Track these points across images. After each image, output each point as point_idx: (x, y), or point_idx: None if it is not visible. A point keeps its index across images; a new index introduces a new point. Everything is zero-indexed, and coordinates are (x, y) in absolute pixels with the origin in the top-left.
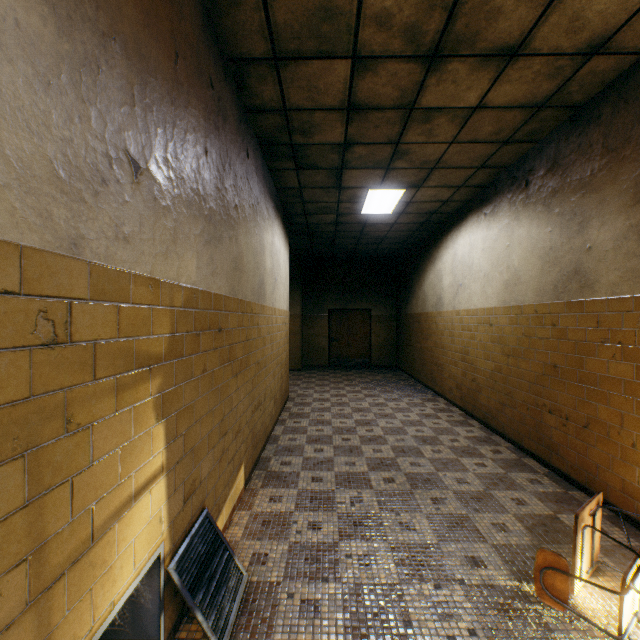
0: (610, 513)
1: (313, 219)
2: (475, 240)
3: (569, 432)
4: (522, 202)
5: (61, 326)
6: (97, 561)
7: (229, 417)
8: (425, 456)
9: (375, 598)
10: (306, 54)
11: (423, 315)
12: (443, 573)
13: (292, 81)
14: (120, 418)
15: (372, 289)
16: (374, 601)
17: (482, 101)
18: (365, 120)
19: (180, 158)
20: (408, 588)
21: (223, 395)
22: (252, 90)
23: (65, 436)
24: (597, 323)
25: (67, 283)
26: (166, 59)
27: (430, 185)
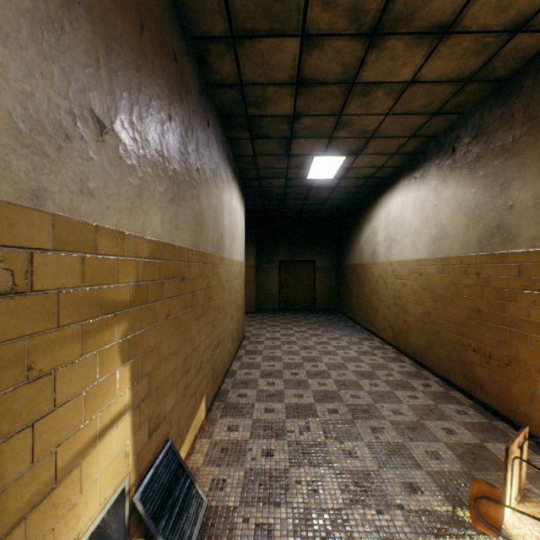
0: (531, 442)
1: (266, 183)
2: (406, 200)
3: (492, 369)
4: (449, 166)
5: (21, 275)
6: (60, 501)
7: (191, 356)
8: (364, 389)
9: (323, 523)
10: (260, 32)
11: (360, 266)
12: (384, 498)
13: (247, 58)
14: (84, 362)
15: (316, 243)
16: (322, 526)
17: (416, 76)
18: (312, 94)
19: (145, 122)
20: (353, 513)
21: (186, 337)
22: (212, 66)
23: (25, 383)
24: (518, 272)
25: (27, 233)
26: (131, 29)
27: (367, 153)
